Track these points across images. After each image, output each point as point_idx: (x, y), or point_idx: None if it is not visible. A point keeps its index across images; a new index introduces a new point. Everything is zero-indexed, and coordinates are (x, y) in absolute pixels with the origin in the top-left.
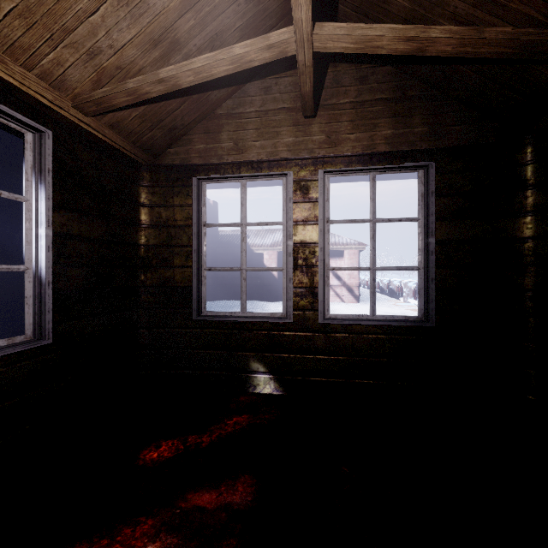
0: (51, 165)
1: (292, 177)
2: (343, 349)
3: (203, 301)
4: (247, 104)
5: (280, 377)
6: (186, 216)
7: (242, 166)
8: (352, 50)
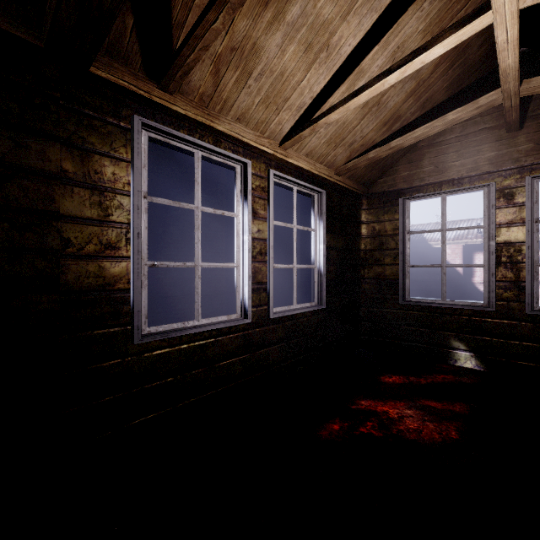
0: (325, 210)
1: (494, 187)
2: None
3: (407, 290)
4: (446, 133)
5: (481, 356)
6: (394, 227)
7: (443, 184)
8: None
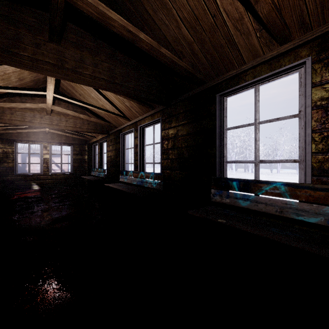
0: None
1: (43, 145)
2: (55, 178)
3: (17, 171)
4: (30, 127)
5: (40, 185)
6: (12, 151)
7: (29, 141)
8: (55, 133)
